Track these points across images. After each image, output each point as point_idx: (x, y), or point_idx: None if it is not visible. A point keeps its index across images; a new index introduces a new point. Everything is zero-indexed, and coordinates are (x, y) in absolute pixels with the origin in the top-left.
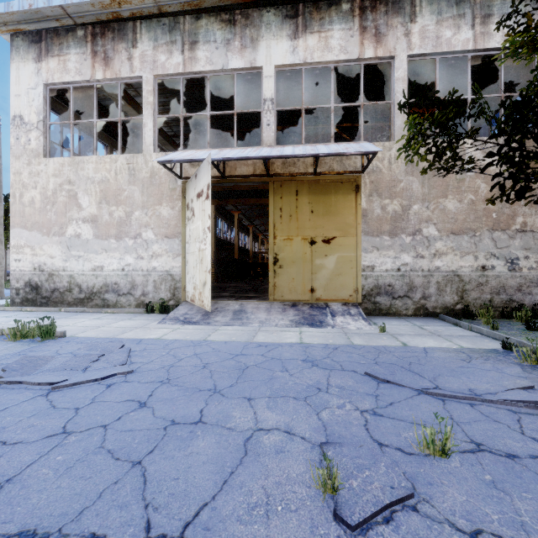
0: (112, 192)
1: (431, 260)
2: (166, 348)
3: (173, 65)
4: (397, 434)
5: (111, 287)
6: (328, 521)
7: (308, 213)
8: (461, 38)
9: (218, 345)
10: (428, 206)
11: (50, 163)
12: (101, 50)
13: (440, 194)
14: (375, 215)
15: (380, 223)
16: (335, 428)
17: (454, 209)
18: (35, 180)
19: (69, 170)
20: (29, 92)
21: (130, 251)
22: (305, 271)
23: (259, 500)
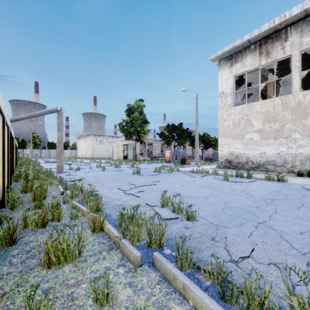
0: (271, 116)
1: None
2: None
3: None
4: None
5: (270, 162)
6: None
7: None
8: None
9: None
10: None
11: (236, 109)
12: (264, 50)
13: None
14: None
15: None
16: None
17: None
18: (229, 117)
19: (246, 110)
20: (227, 81)
21: (283, 145)
22: None
23: None
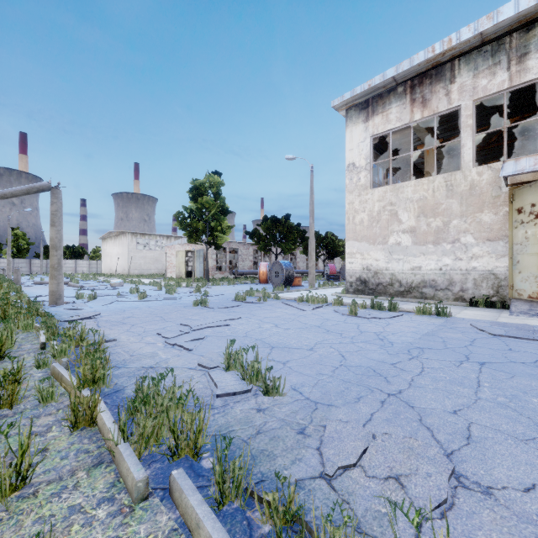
0: (429, 207)
1: None
2: None
3: (496, 84)
4: None
5: (428, 283)
6: None
7: None
8: None
9: None
10: None
11: (375, 192)
12: (419, 96)
13: None
14: None
15: None
16: None
17: None
18: (364, 206)
19: (390, 195)
20: (359, 145)
21: (448, 254)
22: None
23: None
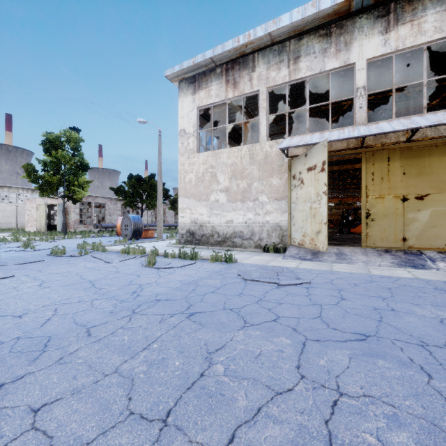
0: (238, 171)
1: None
2: (312, 273)
3: (281, 77)
4: None
5: (238, 234)
6: None
7: (399, 175)
8: None
9: (348, 274)
10: None
11: (200, 156)
12: (231, 78)
13: None
14: None
15: None
16: None
17: None
18: (192, 167)
19: (211, 159)
20: (189, 114)
21: (251, 210)
22: (397, 224)
23: None
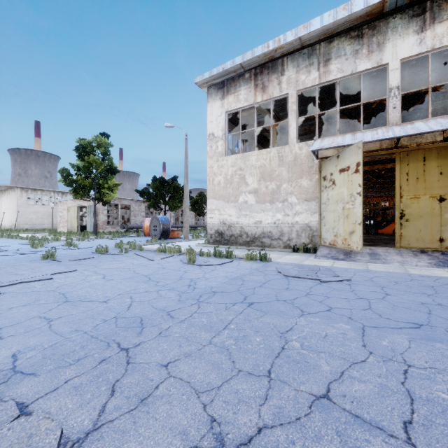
0: (267, 173)
1: None
2: (349, 271)
3: (311, 80)
4: None
5: (266, 234)
6: None
7: (436, 175)
8: None
9: (386, 273)
10: None
11: (229, 159)
12: (260, 83)
13: None
14: None
15: None
16: None
17: None
18: (221, 170)
19: (240, 162)
20: (217, 119)
21: (279, 211)
22: (433, 224)
23: None
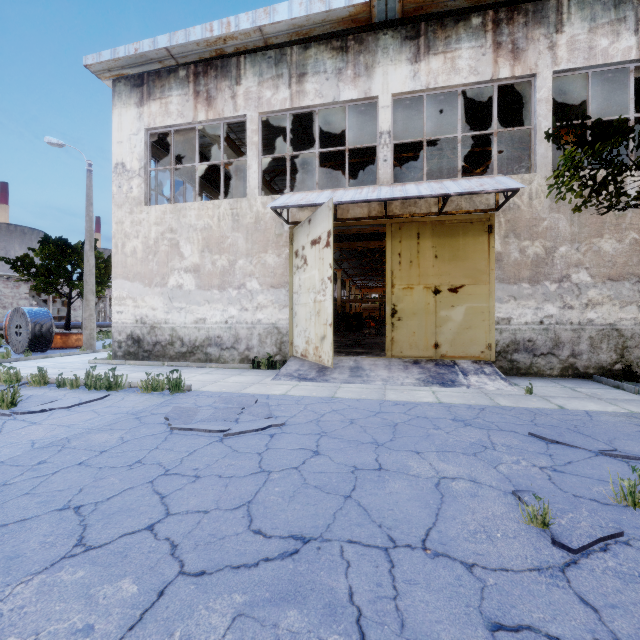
0: (215, 239)
1: (582, 311)
2: (300, 404)
3: (279, 100)
4: (586, 488)
5: (214, 340)
6: (548, 546)
7: (431, 259)
8: (621, 46)
9: (352, 403)
10: (578, 247)
11: (151, 211)
12: (203, 89)
13: (593, 233)
14: (512, 259)
15: (518, 268)
16: (520, 480)
17: (612, 251)
18: (137, 229)
19: (171, 217)
20: (131, 139)
21: (234, 303)
22: (428, 324)
23: (476, 528)
